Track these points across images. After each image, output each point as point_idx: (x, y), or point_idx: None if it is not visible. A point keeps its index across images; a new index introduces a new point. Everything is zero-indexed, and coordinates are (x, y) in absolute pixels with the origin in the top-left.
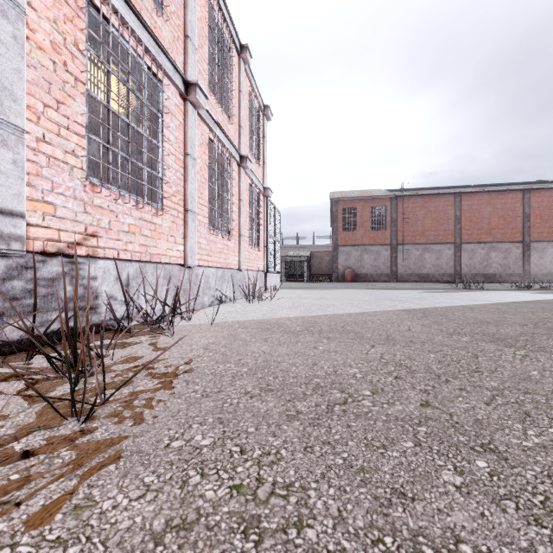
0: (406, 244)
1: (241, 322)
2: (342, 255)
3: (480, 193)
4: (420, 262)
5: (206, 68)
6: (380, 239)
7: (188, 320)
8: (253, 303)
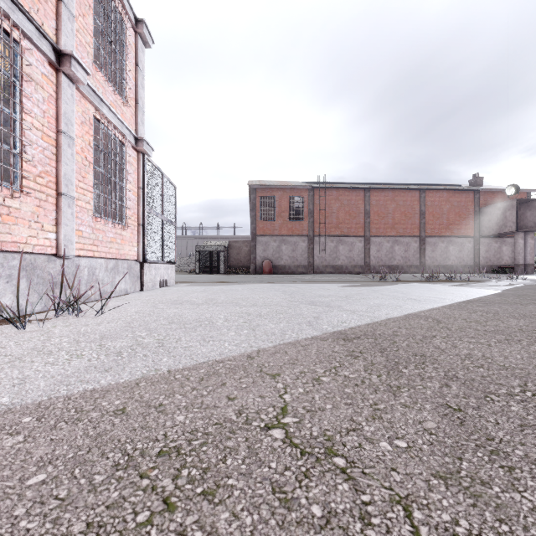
0: (322, 236)
1: None
2: (260, 245)
3: (386, 190)
4: (335, 253)
5: None
6: (298, 230)
7: None
8: (44, 323)
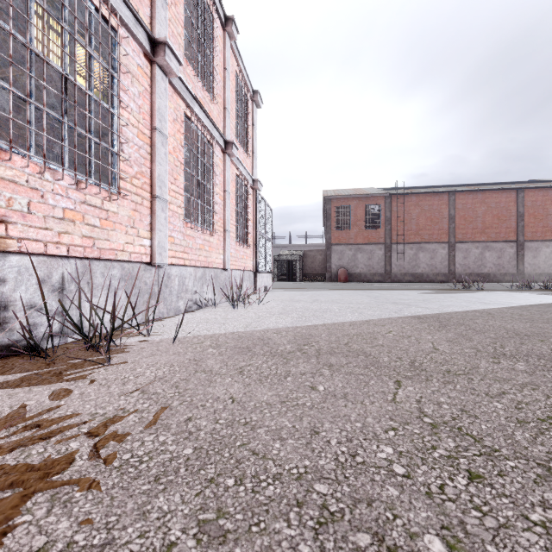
0: (400, 244)
1: (215, 337)
2: (335, 254)
3: (475, 192)
4: (414, 261)
5: (181, 32)
6: (374, 238)
7: (148, 333)
8: (238, 308)
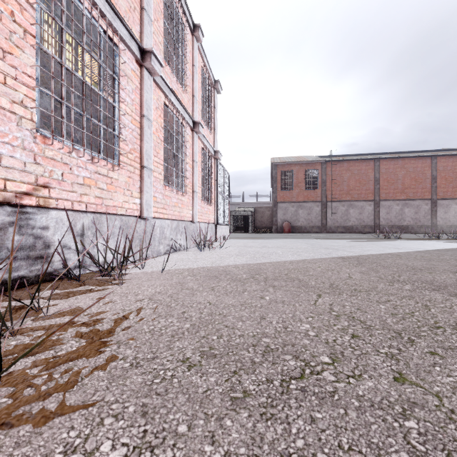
0: (334, 201)
1: (191, 270)
2: (281, 210)
3: (396, 159)
4: (345, 216)
5: (161, 40)
6: (312, 197)
7: (141, 267)
8: (204, 251)
